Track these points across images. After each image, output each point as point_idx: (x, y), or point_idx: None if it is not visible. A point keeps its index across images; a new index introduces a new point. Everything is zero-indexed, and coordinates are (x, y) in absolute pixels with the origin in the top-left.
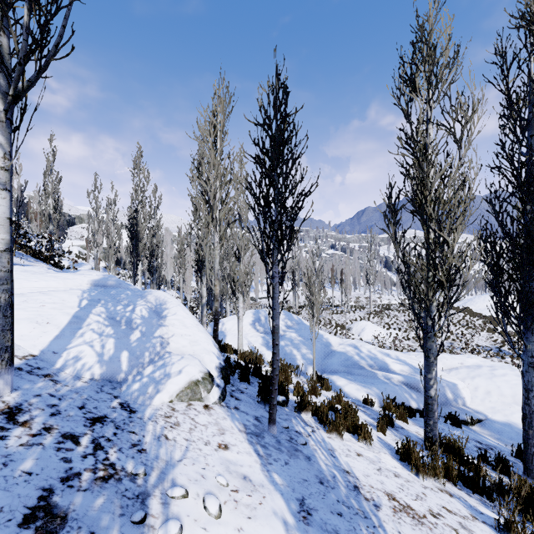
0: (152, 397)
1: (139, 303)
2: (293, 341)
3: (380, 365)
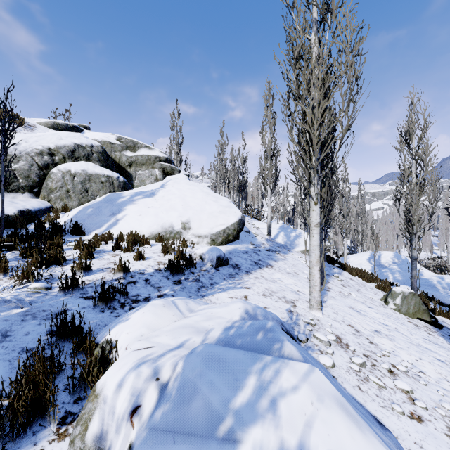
0: (293, 249)
1: (293, 232)
2: (391, 270)
3: None
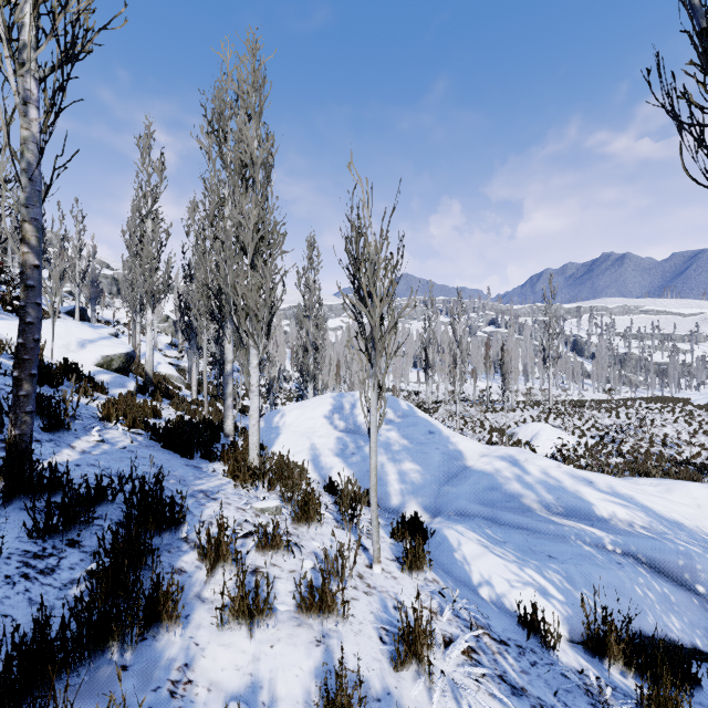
0: None
1: None
2: (389, 447)
3: (570, 504)
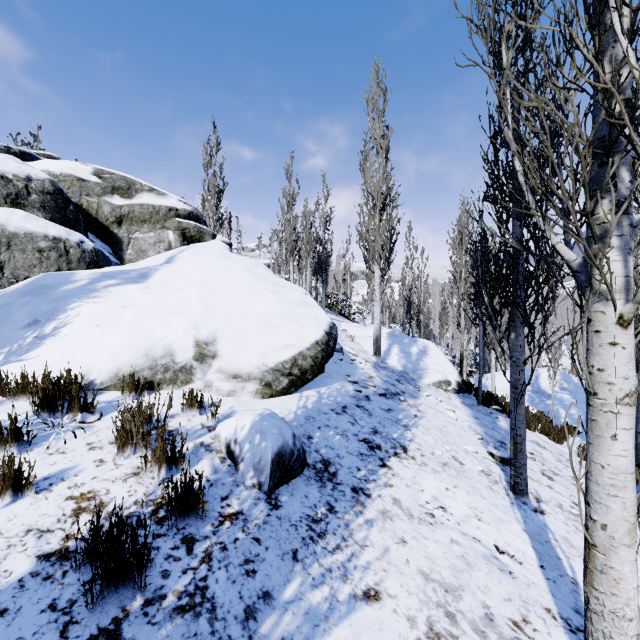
0: (421, 380)
1: (414, 345)
2: (562, 402)
3: None
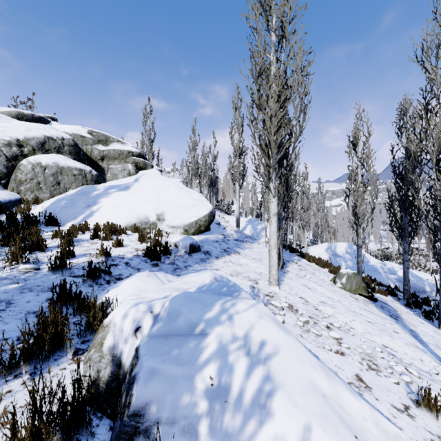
0: (259, 240)
1: (260, 225)
2: (345, 258)
3: (391, 272)
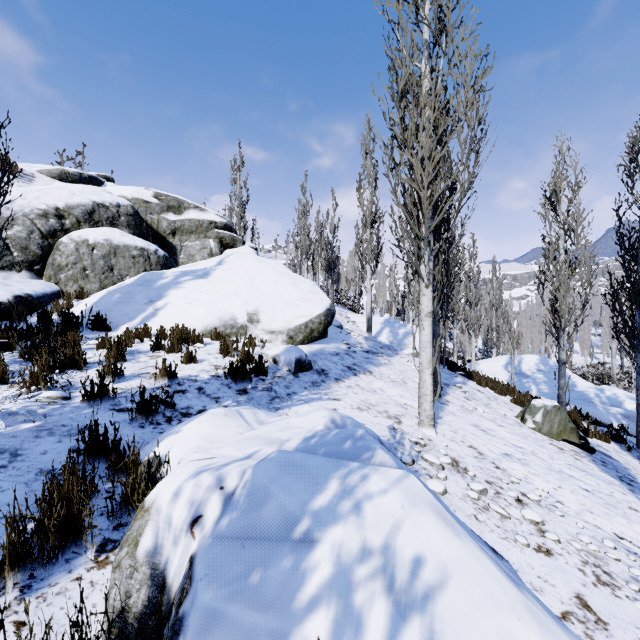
0: (402, 351)
1: (402, 328)
2: (535, 380)
3: (613, 403)
